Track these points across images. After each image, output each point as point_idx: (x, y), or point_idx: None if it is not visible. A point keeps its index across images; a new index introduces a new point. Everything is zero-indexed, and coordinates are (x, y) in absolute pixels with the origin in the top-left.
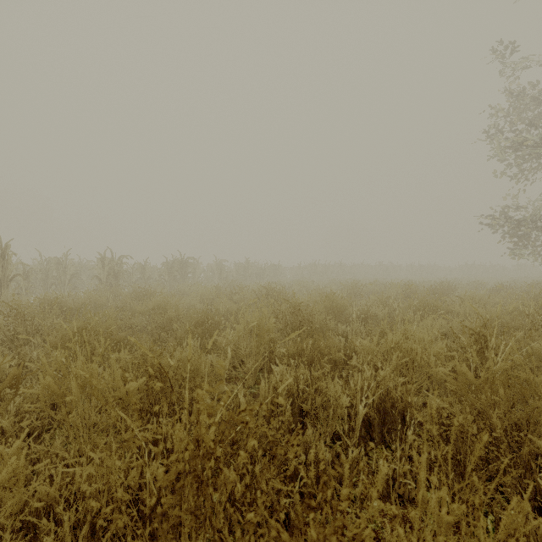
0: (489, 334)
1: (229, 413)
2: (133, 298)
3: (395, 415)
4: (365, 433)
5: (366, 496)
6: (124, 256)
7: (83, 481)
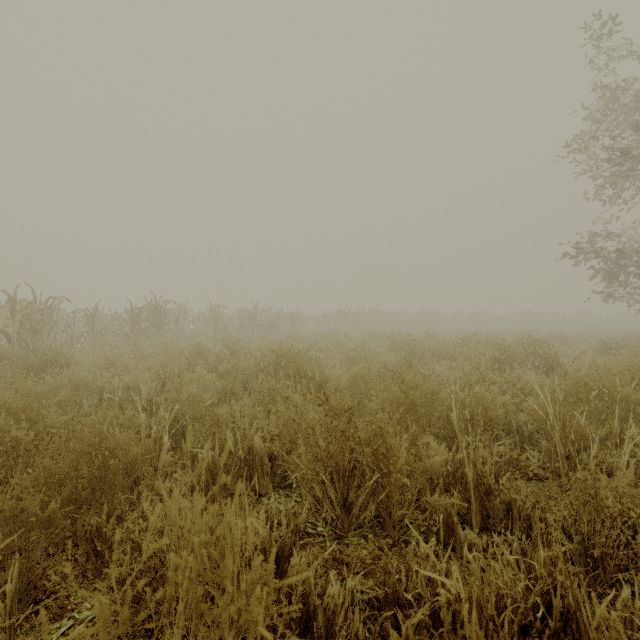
0: None
1: None
2: None
3: None
4: None
5: None
6: (56, 297)
7: None
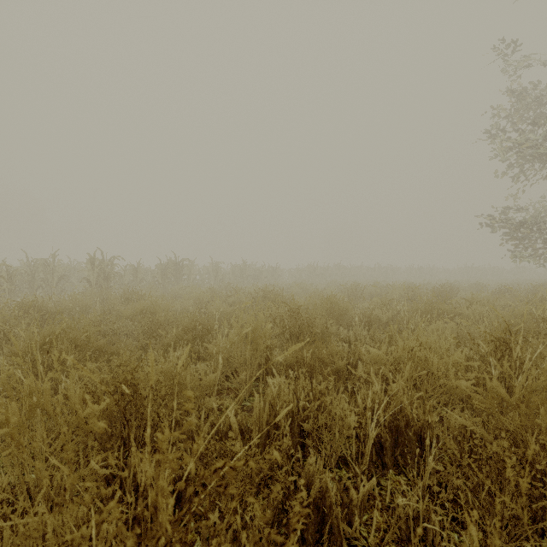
0: (511, 341)
1: (201, 470)
2: (121, 301)
3: (410, 435)
4: (376, 456)
5: (381, 540)
6: (116, 257)
7: (14, 545)
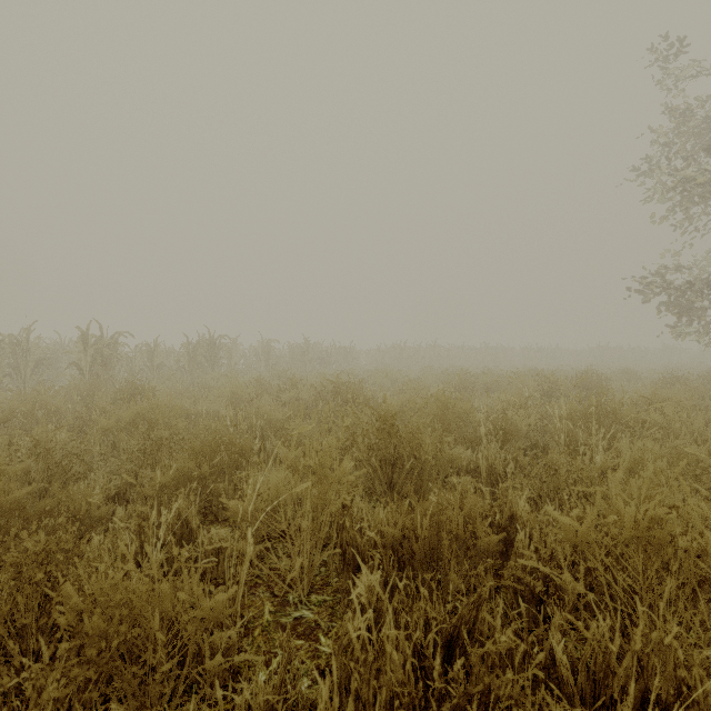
0: None
1: None
2: (110, 401)
3: None
4: None
5: None
6: (121, 333)
7: None
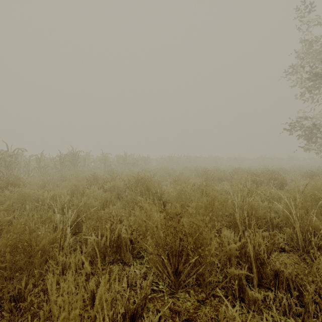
0: None
1: None
2: None
3: None
4: None
5: None
6: (19, 148)
7: None
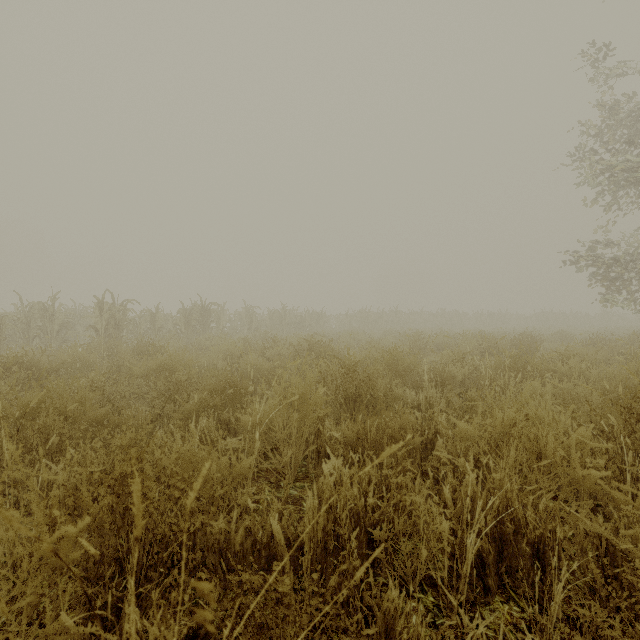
0: None
1: None
2: (133, 355)
3: (522, 547)
4: (475, 577)
5: None
6: (129, 300)
7: None
